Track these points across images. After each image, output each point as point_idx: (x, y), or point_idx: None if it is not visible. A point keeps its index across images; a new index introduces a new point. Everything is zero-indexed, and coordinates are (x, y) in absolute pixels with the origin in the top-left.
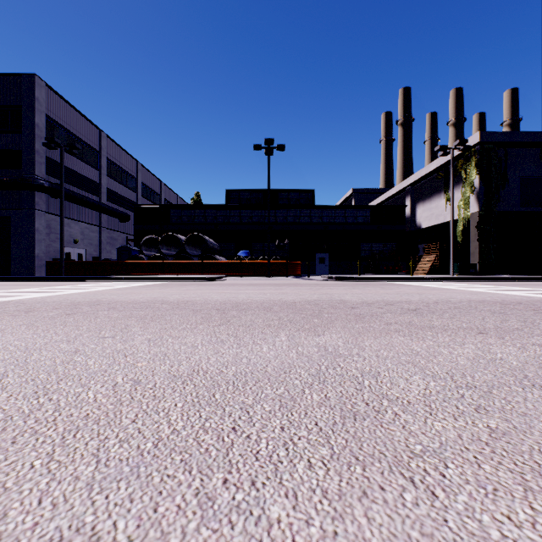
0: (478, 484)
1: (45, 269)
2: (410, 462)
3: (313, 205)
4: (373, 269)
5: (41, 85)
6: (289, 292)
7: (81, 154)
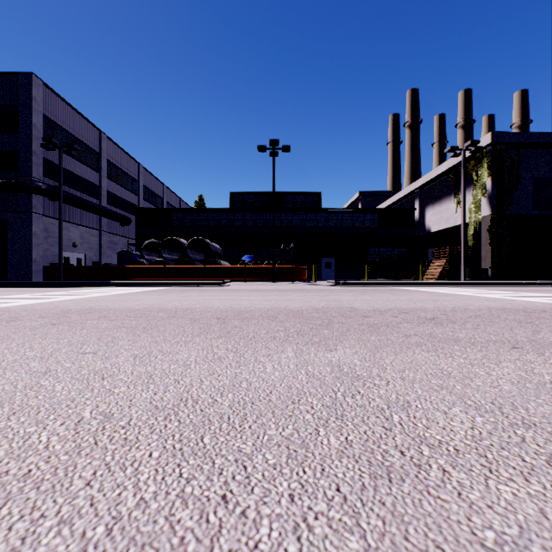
0: None
1: (42, 274)
2: None
3: (319, 208)
4: (381, 274)
5: (39, 85)
6: (295, 299)
7: (81, 156)
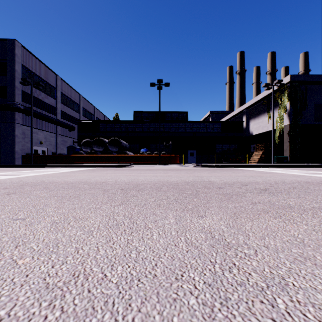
0: None
1: (21, 160)
2: None
3: (187, 120)
4: (223, 160)
5: (19, 46)
6: (173, 175)
7: (44, 89)
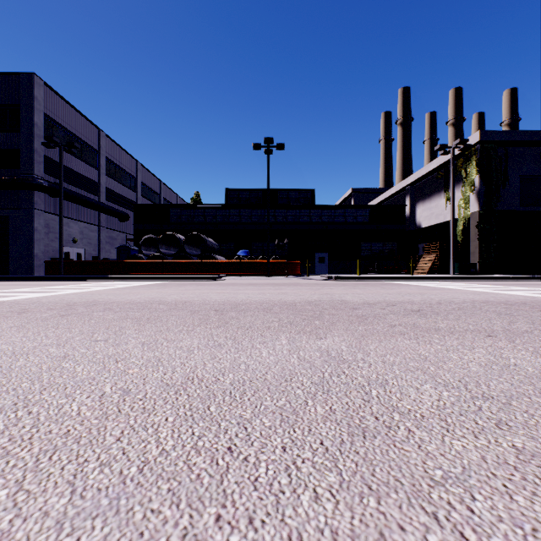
0: (513, 523)
1: (44, 269)
2: (431, 493)
3: (313, 204)
4: (372, 269)
5: (40, 84)
6: (289, 292)
7: (80, 153)
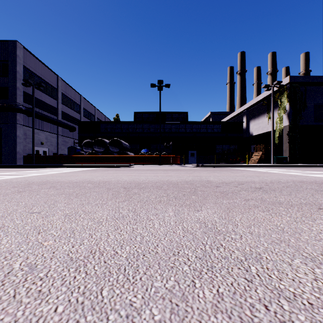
0: None
1: (23, 160)
2: None
3: (187, 121)
4: (223, 160)
5: (21, 48)
6: (173, 175)
7: (46, 90)
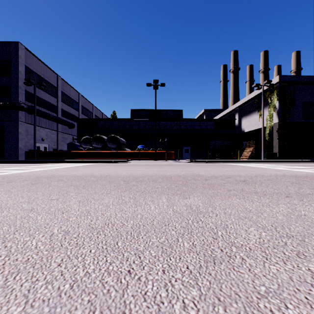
0: None
1: (24, 156)
2: (259, 303)
3: (181, 118)
4: (216, 156)
5: (22, 48)
6: (167, 170)
7: (46, 89)
